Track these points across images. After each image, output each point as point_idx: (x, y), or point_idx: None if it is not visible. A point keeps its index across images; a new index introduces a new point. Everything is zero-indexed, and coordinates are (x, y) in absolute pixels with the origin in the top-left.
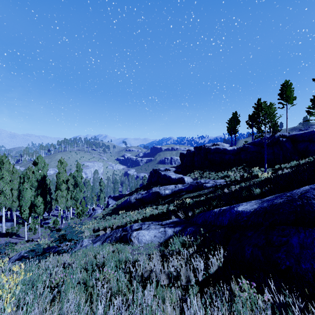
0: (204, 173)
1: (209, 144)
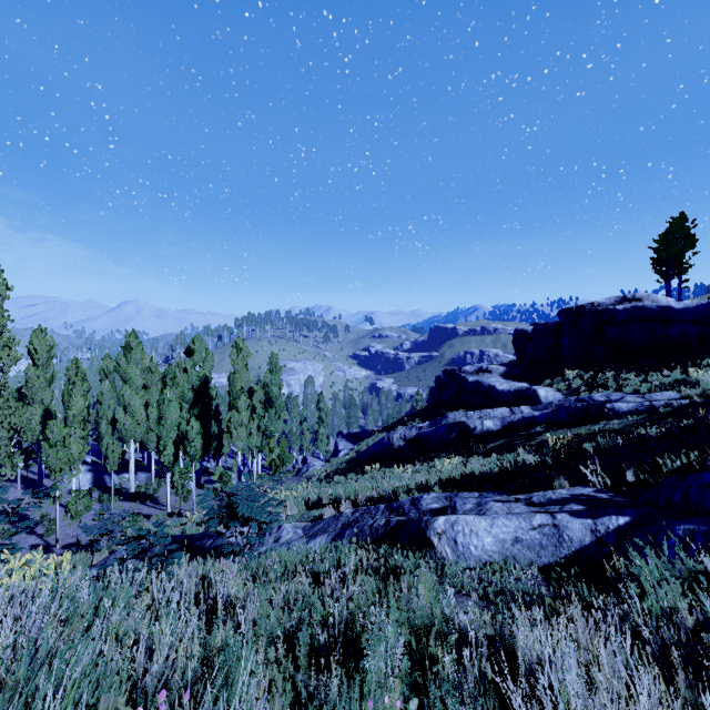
0: (601, 378)
1: (608, 300)
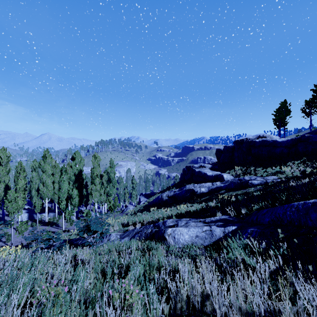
0: (248, 170)
1: (253, 137)
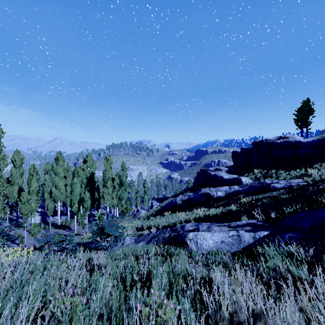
0: (269, 173)
1: (273, 138)
